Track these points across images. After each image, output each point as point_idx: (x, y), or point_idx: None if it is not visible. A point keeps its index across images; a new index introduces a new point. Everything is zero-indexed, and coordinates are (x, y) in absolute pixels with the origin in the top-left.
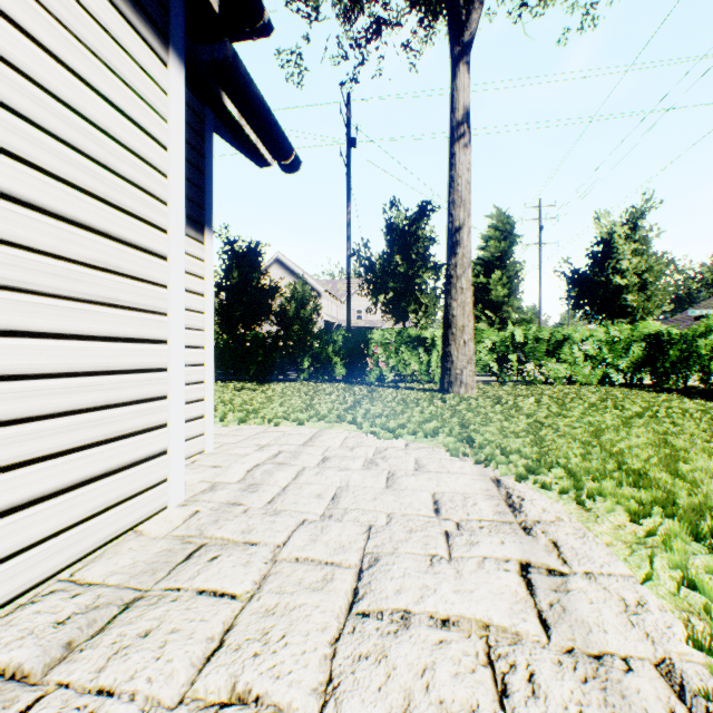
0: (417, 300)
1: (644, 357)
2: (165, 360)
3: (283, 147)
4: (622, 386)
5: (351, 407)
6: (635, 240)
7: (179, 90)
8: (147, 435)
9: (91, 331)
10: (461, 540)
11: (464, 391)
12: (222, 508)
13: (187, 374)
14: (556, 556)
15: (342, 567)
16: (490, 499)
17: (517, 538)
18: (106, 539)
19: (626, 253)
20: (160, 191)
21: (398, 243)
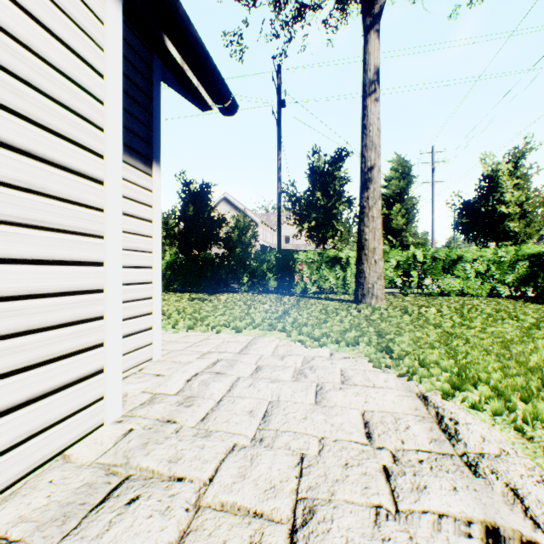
0: (334, 227)
1: (527, 273)
2: (101, 281)
3: (221, 90)
4: (507, 297)
5: (281, 315)
6: (517, 176)
7: (117, 22)
8: (80, 356)
9: (9, 253)
10: (403, 482)
11: (374, 302)
12: (155, 426)
13: (136, 291)
14: (520, 512)
15: (272, 521)
16: (422, 422)
17: (465, 480)
18: (28, 469)
19: (509, 187)
20: (96, 116)
21: (318, 182)
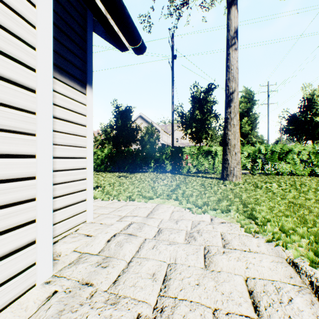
0: (206, 132)
1: None
2: (32, 170)
3: (134, 34)
4: None
5: (175, 188)
6: None
7: None
8: (10, 233)
9: None
10: None
11: (235, 179)
12: (75, 289)
13: (74, 175)
14: None
15: None
16: (302, 293)
17: None
18: None
19: None
20: (27, 36)
21: (197, 104)
